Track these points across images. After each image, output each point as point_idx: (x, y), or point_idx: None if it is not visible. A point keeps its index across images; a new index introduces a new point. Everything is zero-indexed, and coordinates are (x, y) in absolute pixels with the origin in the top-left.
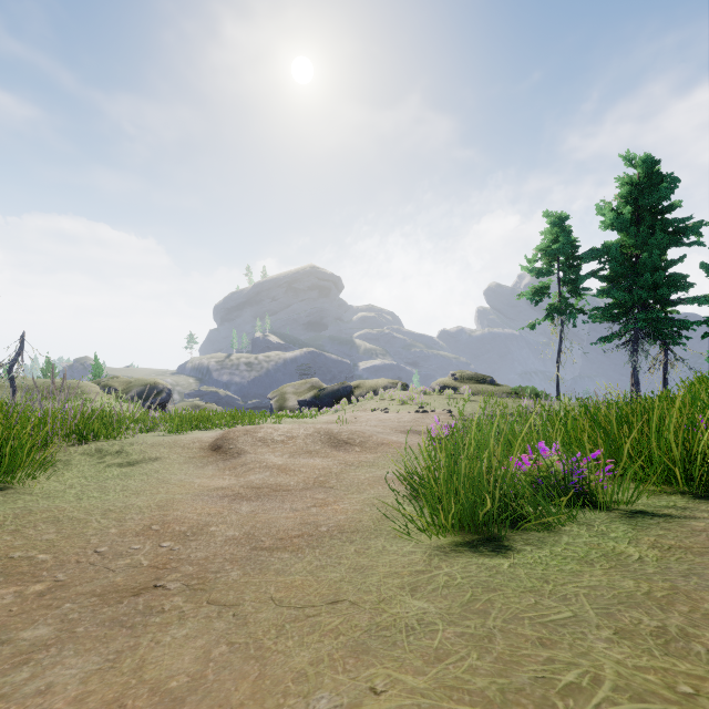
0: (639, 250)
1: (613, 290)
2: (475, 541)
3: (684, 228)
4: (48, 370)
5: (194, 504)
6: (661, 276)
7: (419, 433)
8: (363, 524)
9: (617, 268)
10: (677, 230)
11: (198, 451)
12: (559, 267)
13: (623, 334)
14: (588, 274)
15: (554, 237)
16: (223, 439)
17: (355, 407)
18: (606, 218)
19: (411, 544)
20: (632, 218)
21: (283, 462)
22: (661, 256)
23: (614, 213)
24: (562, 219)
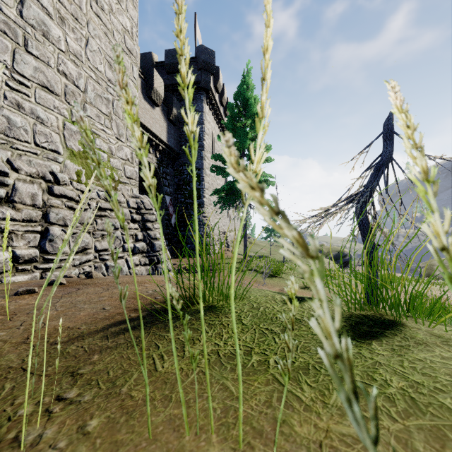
0: None
1: None
2: None
3: None
4: None
5: None
6: None
7: None
8: None
9: None
10: None
11: None
12: None
13: None
14: None
15: None
16: None
17: None
18: None
19: None
20: None
21: None
22: None
23: None
24: None
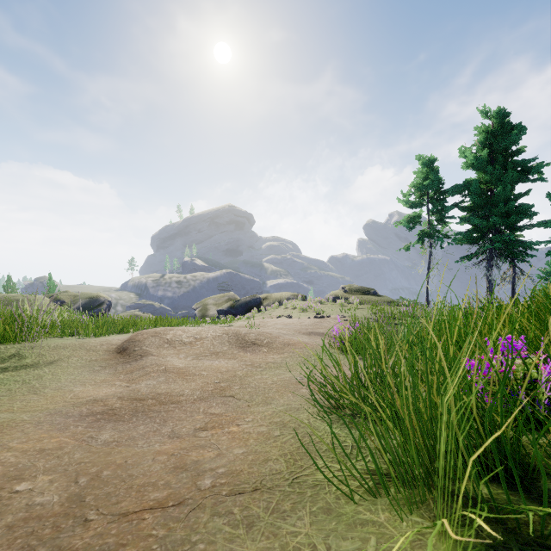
0: (493, 186)
1: (473, 218)
2: (513, 548)
3: (529, 167)
4: (9, 286)
5: (32, 431)
6: (513, 206)
7: (319, 335)
8: (271, 468)
9: (476, 200)
10: (523, 170)
11: (103, 353)
12: (429, 200)
13: (480, 253)
14: (452, 205)
15: (425, 176)
16: (129, 341)
17: (263, 314)
18: (468, 159)
19: (369, 545)
20: (487, 160)
21: (184, 365)
22: (511, 190)
23: (474, 154)
24: (431, 161)
